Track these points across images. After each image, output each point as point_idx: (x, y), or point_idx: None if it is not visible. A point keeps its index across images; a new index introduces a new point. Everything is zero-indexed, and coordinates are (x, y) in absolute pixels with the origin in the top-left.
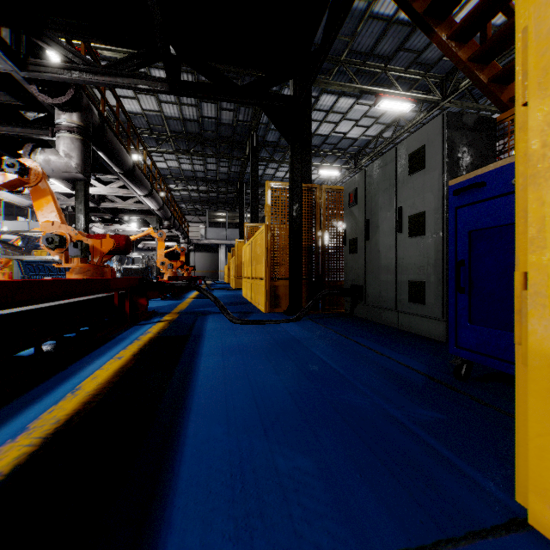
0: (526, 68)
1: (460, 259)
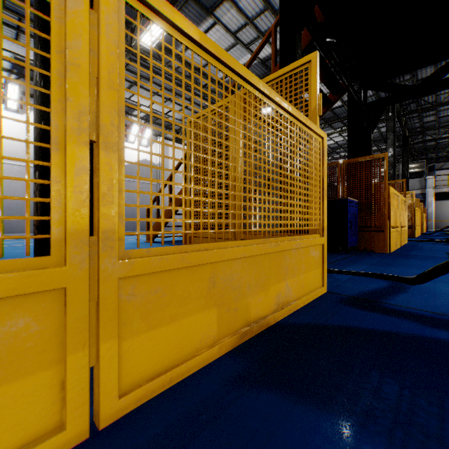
0: (389, 200)
1: (349, 220)
